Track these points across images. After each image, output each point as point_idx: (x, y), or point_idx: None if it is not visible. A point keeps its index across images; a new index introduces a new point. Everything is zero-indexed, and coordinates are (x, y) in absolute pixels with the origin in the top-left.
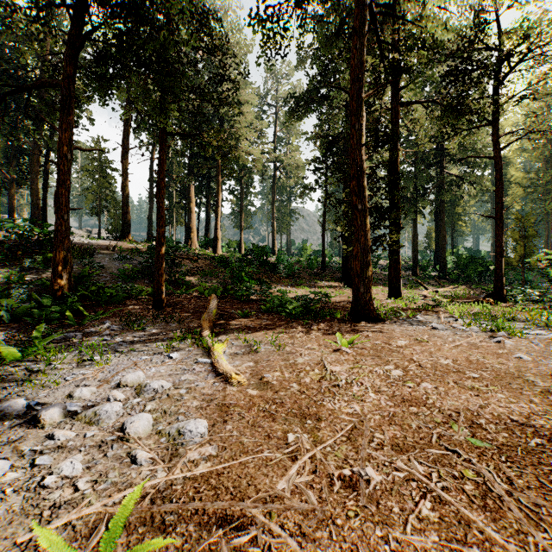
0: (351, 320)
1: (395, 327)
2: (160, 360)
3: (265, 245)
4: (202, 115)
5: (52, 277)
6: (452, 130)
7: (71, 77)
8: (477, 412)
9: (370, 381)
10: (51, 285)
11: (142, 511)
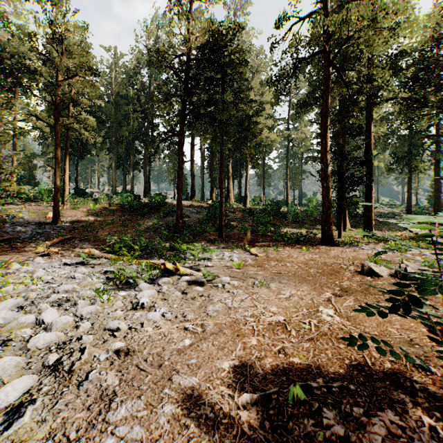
0: (319, 245)
1: (341, 248)
2: (231, 253)
3: (278, 201)
4: (237, 117)
5: (176, 222)
6: (416, 116)
7: (183, 130)
8: (329, 261)
9: (304, 257)
10: (176, 226)
11: (242, 264)
